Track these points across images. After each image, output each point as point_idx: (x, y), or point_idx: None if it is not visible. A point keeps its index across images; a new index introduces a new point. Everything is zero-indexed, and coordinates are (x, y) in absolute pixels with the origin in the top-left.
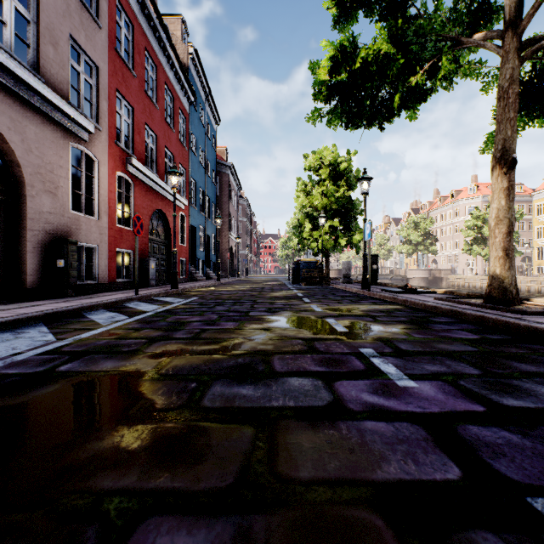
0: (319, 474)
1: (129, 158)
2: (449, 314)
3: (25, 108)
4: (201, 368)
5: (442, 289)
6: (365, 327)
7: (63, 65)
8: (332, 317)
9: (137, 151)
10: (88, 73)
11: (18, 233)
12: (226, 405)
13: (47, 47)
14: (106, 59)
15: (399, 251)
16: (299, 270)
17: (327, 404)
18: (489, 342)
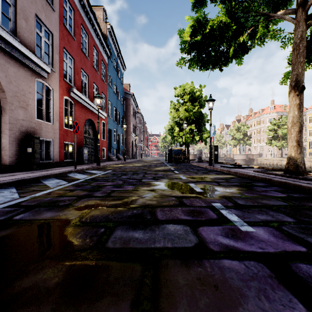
0: (193, 311)
1: (72, 88)
2: (264, 180)
3: (7, 57)
4: (109, 217)
5: (257, 165)
6: (214, 189)
7: (31, 32)
8: (193, 182)
9: (76, 84)
10: (47, 38)
11: (3, 132)
12: (123, 246)
13: (21, 20)
14: (58, 30)
15: (229, 143)
16: (172, 155)
17: (194, 245)
18: (293, 198)
